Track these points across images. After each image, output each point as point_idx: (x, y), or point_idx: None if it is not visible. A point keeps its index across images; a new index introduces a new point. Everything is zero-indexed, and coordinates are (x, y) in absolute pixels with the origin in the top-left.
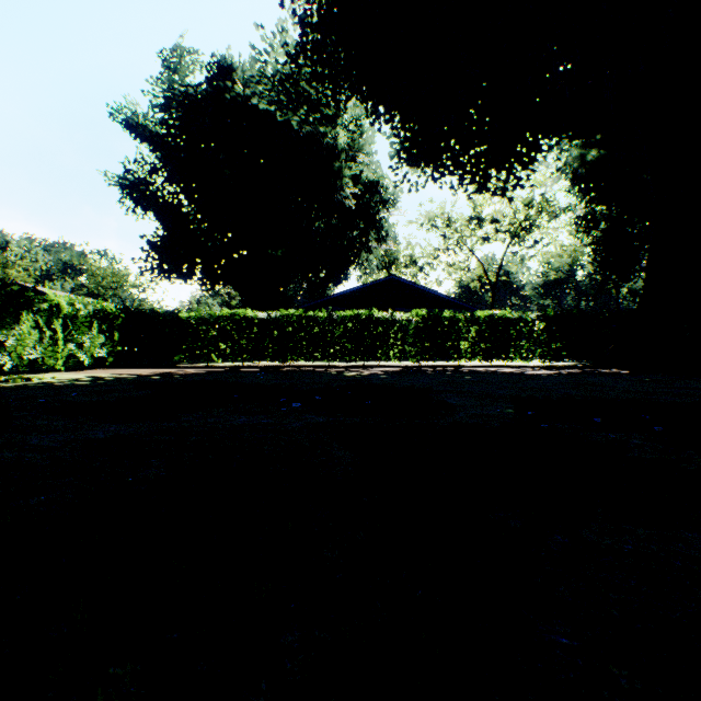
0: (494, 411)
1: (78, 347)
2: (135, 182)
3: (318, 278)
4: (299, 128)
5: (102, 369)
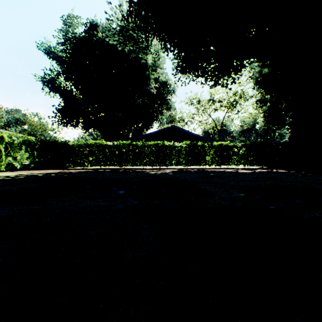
0: (233, 195)
1: (14, 159)
2: (49, 79)
3: (138, 127)
4: (129, 55)
5: (27, 170)
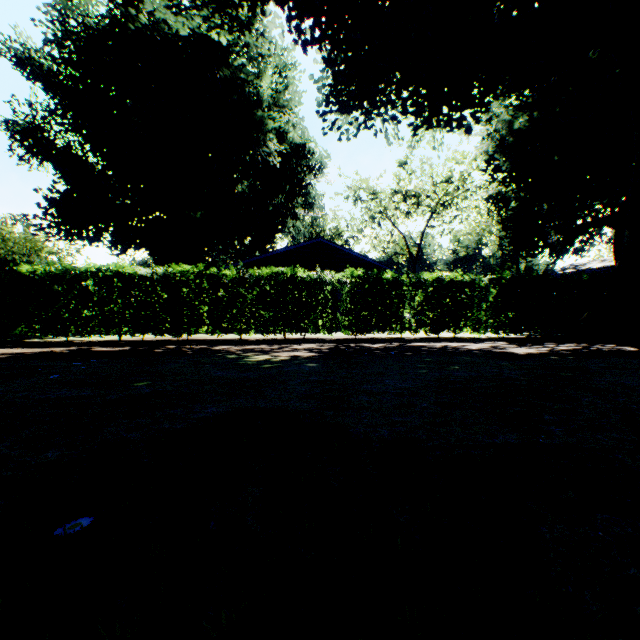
0: None
1: None
2: (28, 128)
3: (242, 245)
4: (216, 70)
5: None
